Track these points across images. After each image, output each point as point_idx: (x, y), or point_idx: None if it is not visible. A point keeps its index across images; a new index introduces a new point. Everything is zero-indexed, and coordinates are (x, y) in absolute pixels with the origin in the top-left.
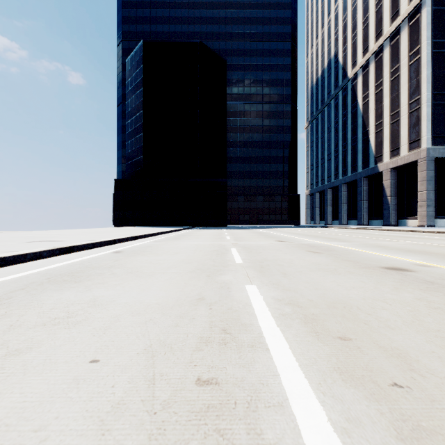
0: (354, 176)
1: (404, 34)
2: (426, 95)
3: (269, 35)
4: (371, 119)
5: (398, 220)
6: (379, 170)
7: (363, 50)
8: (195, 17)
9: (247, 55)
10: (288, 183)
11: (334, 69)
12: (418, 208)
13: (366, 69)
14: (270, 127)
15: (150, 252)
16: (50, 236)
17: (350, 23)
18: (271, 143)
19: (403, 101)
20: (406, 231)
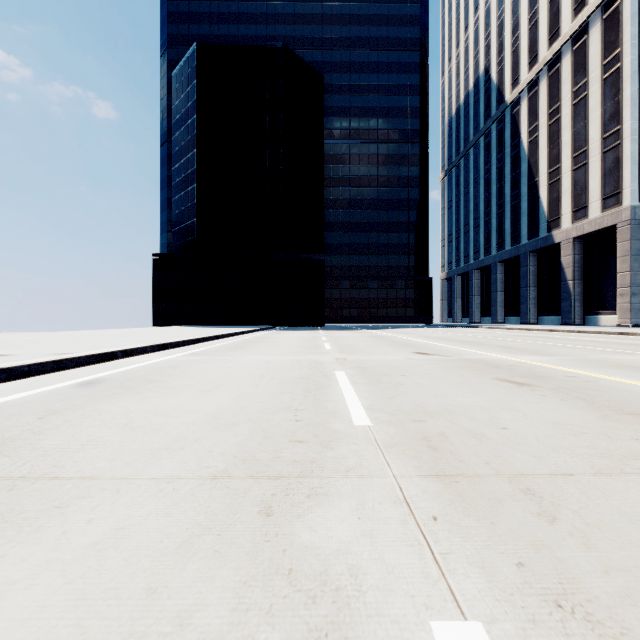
0: (515, 251)
1: (594, 32)
2: (631, 124)
3: (387, 41)
4: (542, 165)
5: (585, 316)
6: (555, 240)
7: (529, 60)
8: (277, 14)
9: (355, 72)
10: (415, 262)
11: (485, 92)
12: (618, 297)
13: (534, 88)
14: (389, 178)
15: (161, 382)
16: (5, 345)
17: (508, 22)
18: (390, 202)
19: (593, 134)
20: (611, 333)
